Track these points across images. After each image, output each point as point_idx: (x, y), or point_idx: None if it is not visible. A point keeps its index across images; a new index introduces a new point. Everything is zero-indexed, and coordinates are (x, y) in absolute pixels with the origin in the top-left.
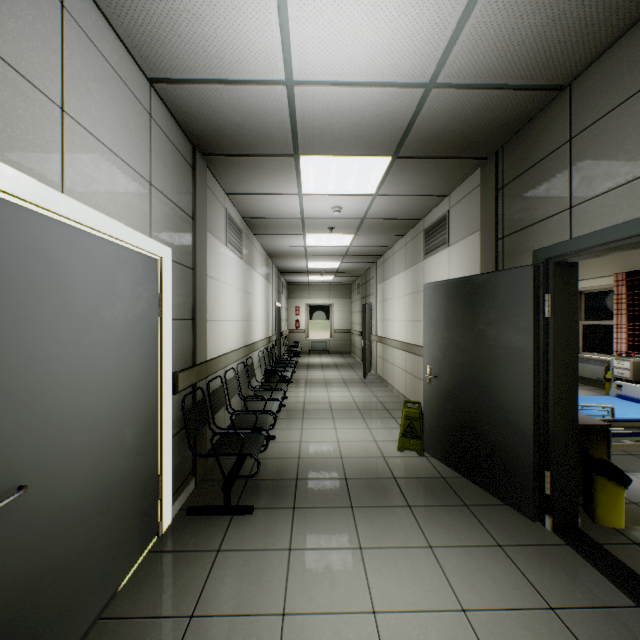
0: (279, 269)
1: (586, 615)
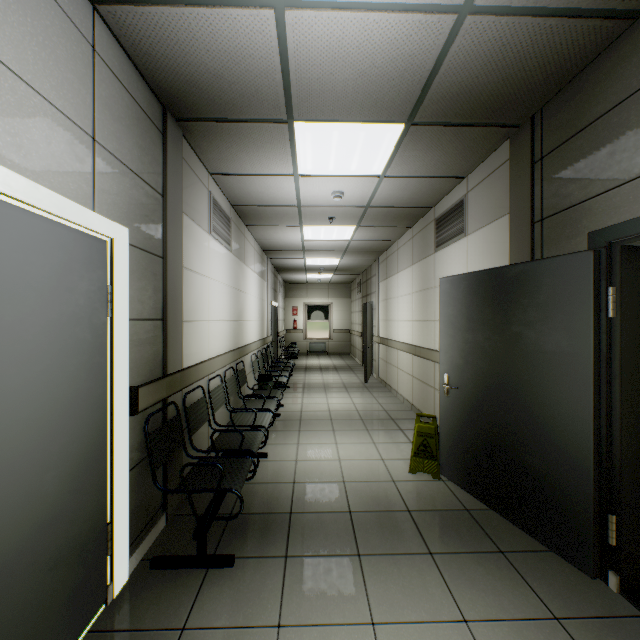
0: (275, 266)
1: None
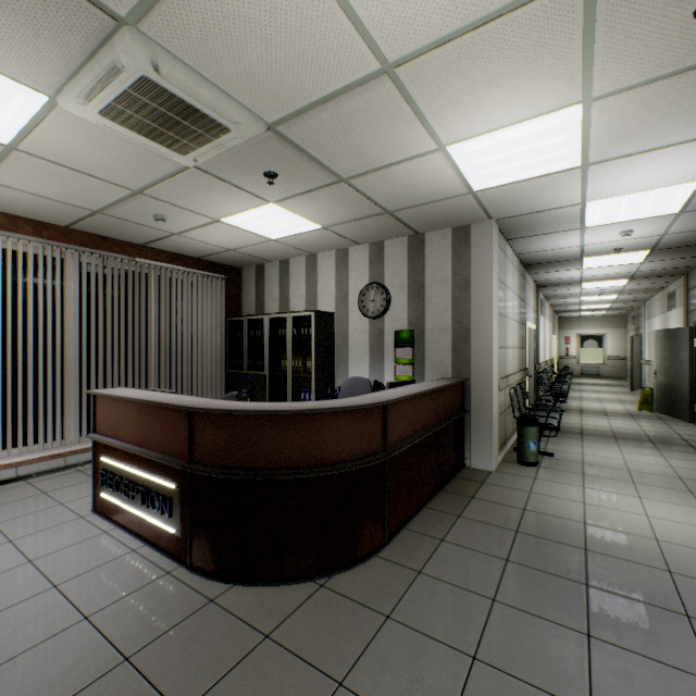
0: (554, 310)
1: (682, 430)
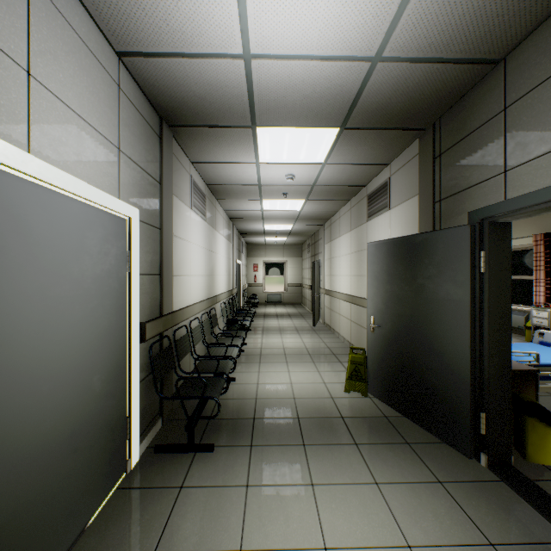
0: (239, 231)
1: None
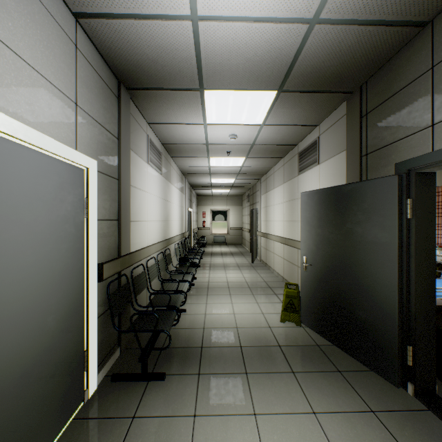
0: (191, 184)
1: None
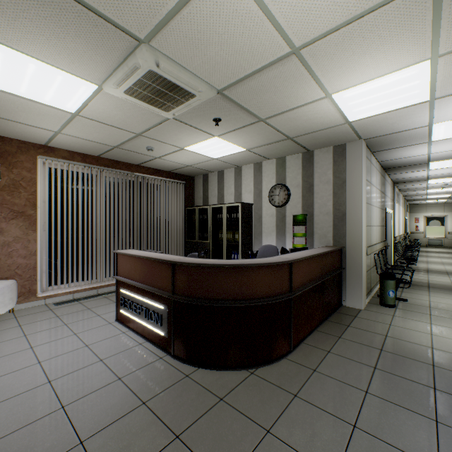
0: (406, 199)
1: None
